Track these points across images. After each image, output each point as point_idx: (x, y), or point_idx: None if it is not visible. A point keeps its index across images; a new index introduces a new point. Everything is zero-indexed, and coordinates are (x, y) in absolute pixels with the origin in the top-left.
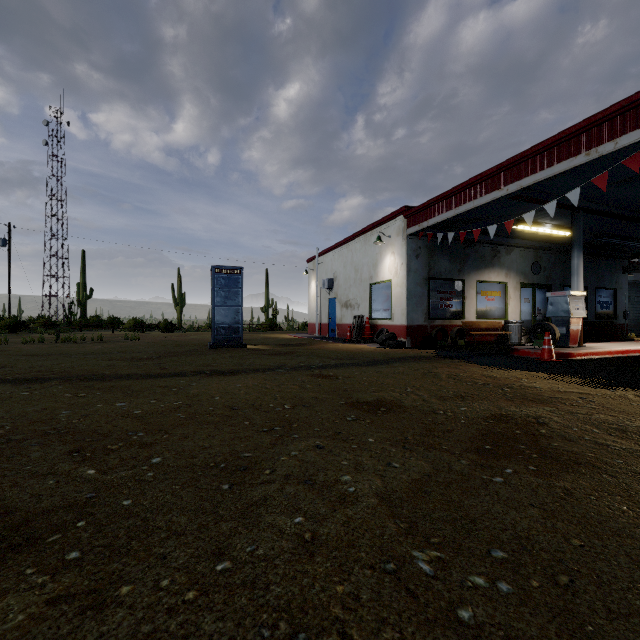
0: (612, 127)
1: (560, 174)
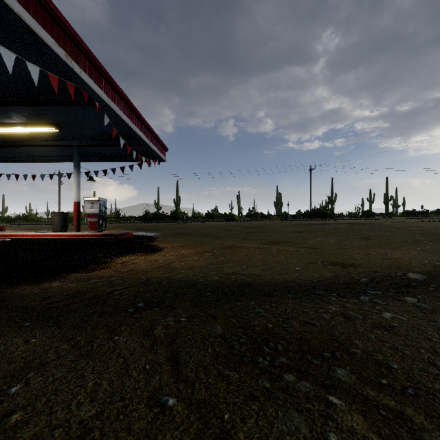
0: (78, 55)
1: (39, 41)
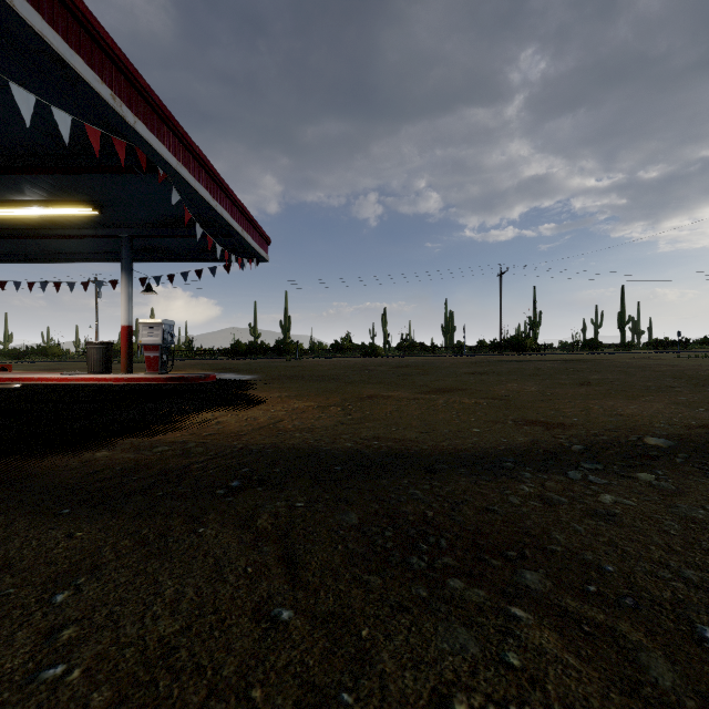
0: (131, 95)
1: (72, 74)
